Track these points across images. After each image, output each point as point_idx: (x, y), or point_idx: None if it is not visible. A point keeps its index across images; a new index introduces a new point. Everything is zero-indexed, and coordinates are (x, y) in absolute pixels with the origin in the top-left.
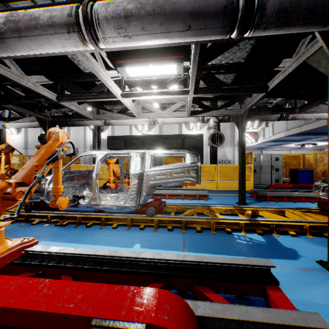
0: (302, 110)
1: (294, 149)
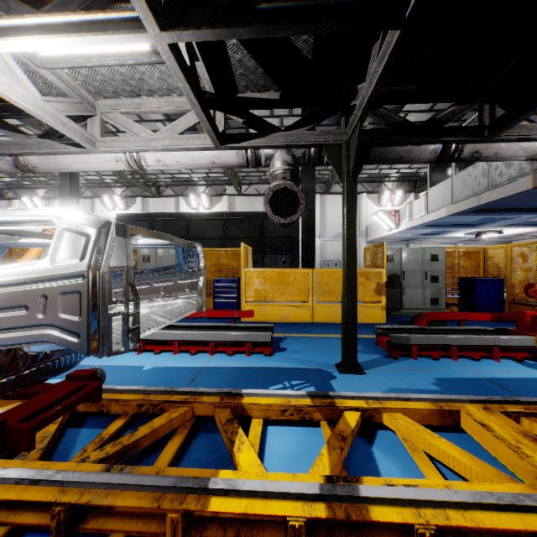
0: (498, 128)
1: (463, 243)
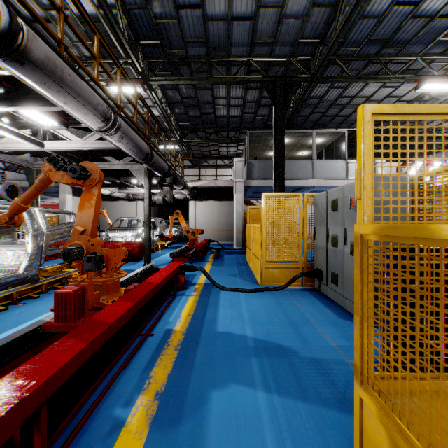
0: None
1: None
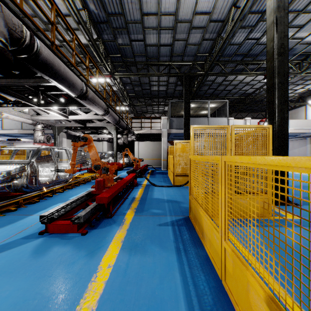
0: (75, 131)
1: None
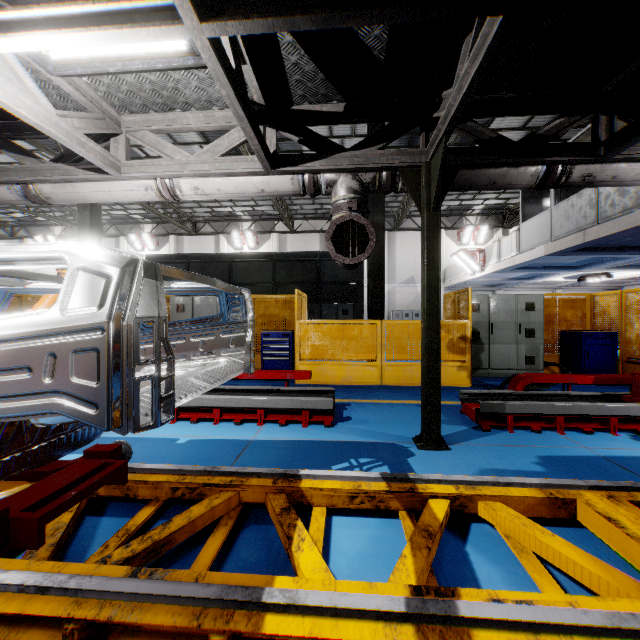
0: (618, 145)
1: (562, 289)
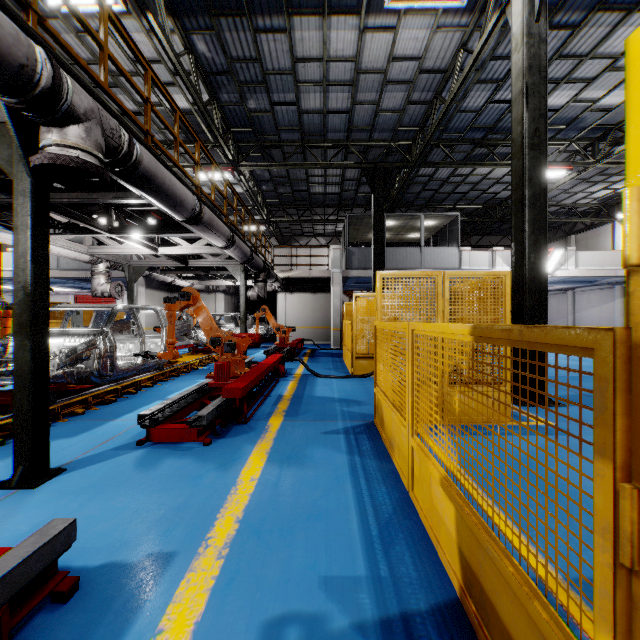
0: (166, 273)
1: None
